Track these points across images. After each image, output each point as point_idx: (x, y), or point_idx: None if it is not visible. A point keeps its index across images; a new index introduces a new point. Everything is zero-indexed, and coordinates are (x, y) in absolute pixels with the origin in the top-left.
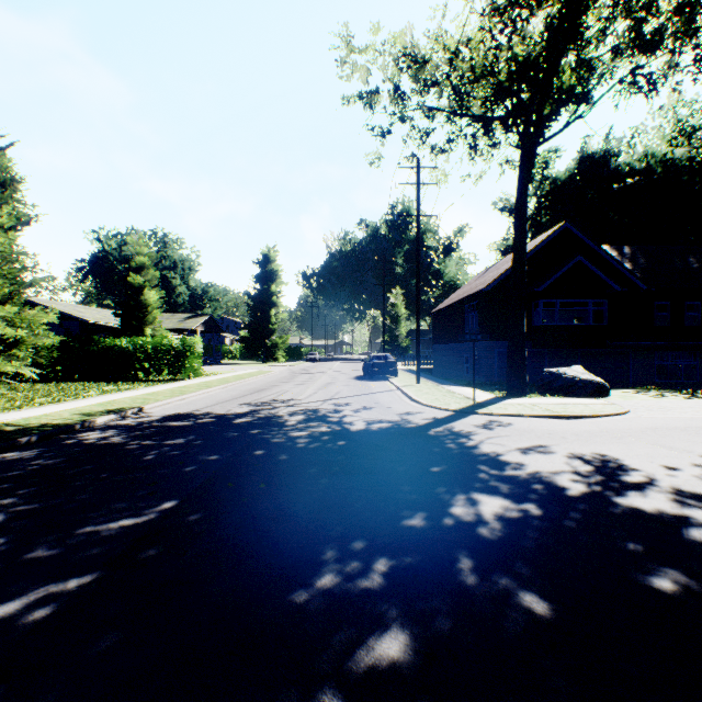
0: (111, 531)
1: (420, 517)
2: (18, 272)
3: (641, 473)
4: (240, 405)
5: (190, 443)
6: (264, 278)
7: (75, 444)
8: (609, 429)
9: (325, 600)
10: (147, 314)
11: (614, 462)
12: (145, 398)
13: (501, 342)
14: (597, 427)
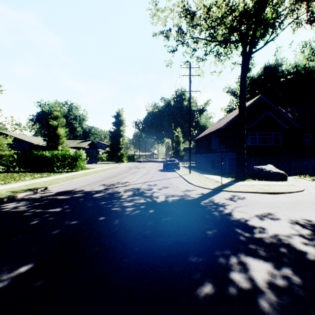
0: None
1: (209, 284)
2: None
3: None
4: (100, 185)
5: (63, 211)
6: (117, 123)
7: None
8: (300, 201)
9: None
10: (59, 139)
11: None
12: (51, 182)
13: (230, 153)
14: (292, 199)
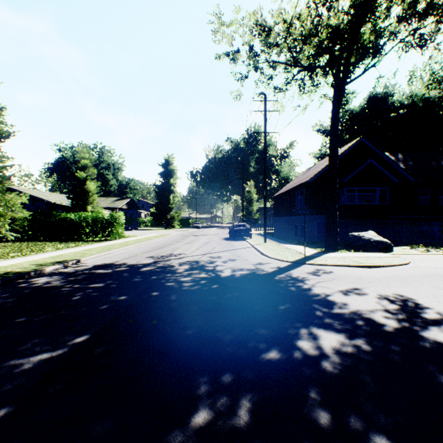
0: (29, 364)
1: (275, 351)
2: (1, 169)
3: (434, 311)
4: (147, 257)
5: (107, 286)
6: (166, 174)
7: (26, 287)
8: (400, 275)
9: (197, 442)
10: (89, 197)
11: (412, 301)
12: (83, 253)
13: (319, 216)
14: (391, 274)
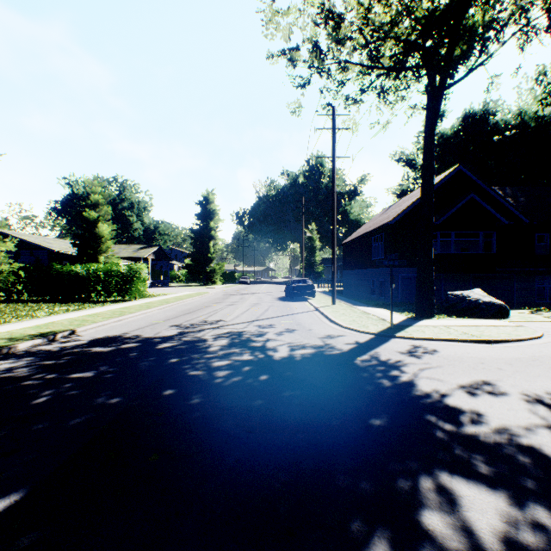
0: None
1: (382, 544)
2: None
3: None
4: (170, 327)
5: (97, 377)
6: (204, 216)
7: None
8: (539, 357)
9: None
10: (101, 244)
11: None
12: (83, 320)
13: (404, 268)
14: (525, 353)
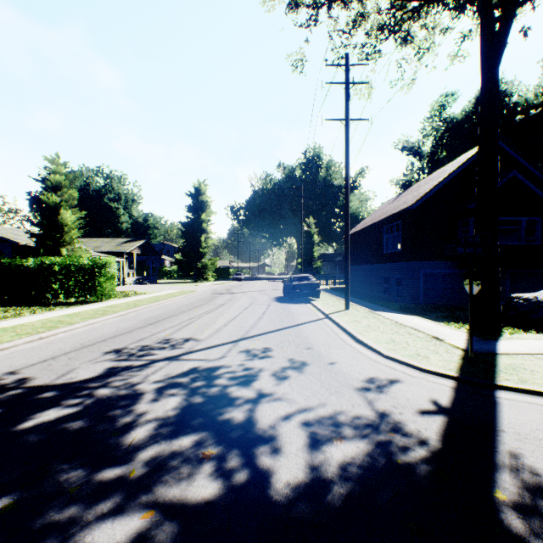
0: None
1: None
2: None
3: None
4: (103, 354)
5: None
6: (196, 208)
7: None
8: None
9: None
10: (65, 234)
11: None
12: None
13: (427, 263)
14: None
